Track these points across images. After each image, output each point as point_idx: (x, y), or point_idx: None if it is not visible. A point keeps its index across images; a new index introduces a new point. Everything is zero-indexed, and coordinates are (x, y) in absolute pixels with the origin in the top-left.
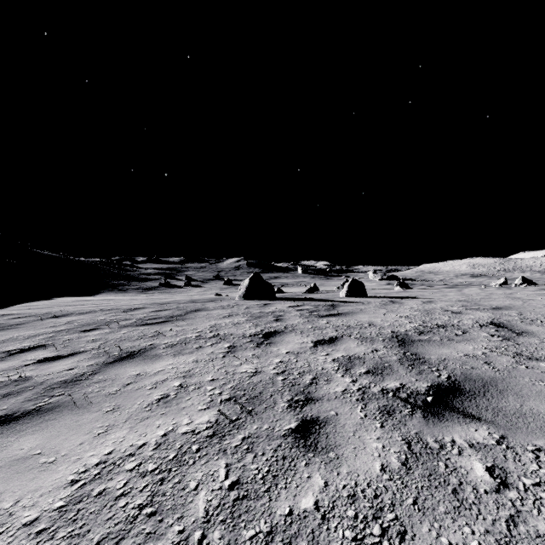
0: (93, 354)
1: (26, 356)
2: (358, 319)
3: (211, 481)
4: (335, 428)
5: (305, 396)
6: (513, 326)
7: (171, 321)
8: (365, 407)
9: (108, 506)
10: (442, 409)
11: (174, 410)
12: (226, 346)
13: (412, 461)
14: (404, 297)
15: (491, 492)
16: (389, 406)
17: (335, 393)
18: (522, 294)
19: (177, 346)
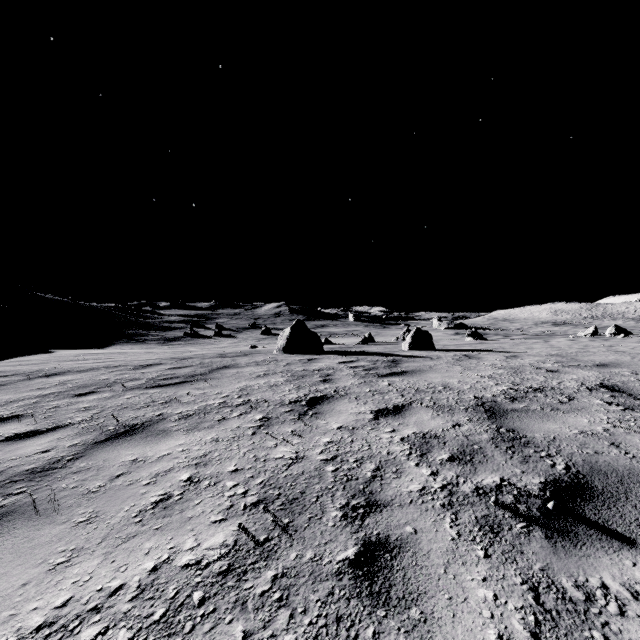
0: (81, 429)
1: None
2: (429, 380)
3: None
4: (415, 559)
5: (366, 499)
6: (631, 390)
7: (191, 382)
8: (456, 519)
9: None
10: (571, 523)
11: (174, 523)
12: (257, 417)
13: (548, 628)
14: (480, 350)
15: None
16: (492, 518)
17: (409, 494)
18: (625, 346)
19: (193, 417)
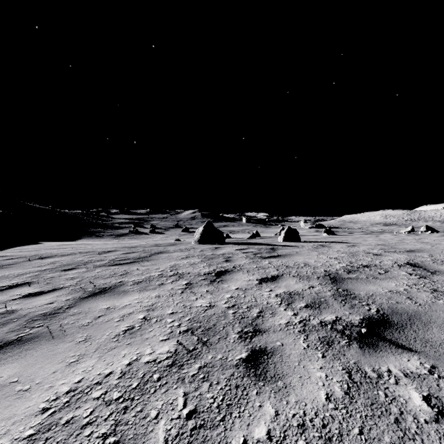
0: (70, 290)
1: (14, 291)
2: (295, 260)
3: (170, 410)
4: (281, 358)
5: (253, 328)
6: (426, 266)
7: (138, 262)
8: (307, 338)
9: (74, 435)
10: (375, 340)
11: (138, 341)
12: (184, 283)
13: (354, 390)
14: (331, 242)
15: (431, 422)
16: (328, 337)
17: (279, 325)
18: (429, 239)
19: (142, 283)
